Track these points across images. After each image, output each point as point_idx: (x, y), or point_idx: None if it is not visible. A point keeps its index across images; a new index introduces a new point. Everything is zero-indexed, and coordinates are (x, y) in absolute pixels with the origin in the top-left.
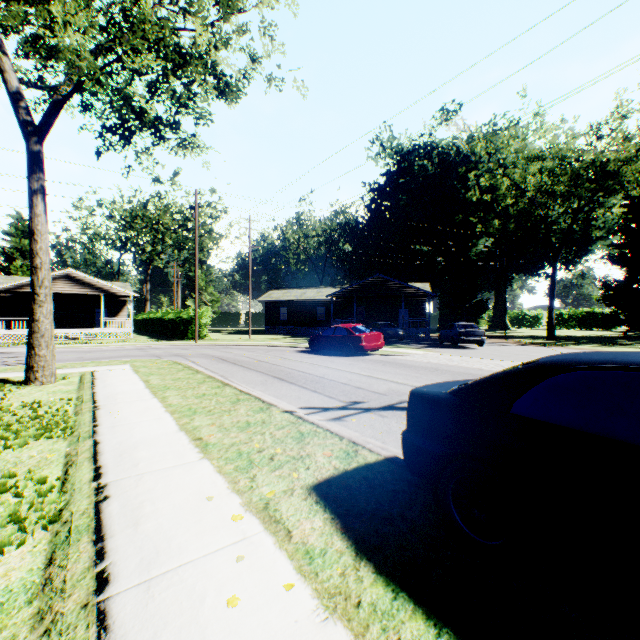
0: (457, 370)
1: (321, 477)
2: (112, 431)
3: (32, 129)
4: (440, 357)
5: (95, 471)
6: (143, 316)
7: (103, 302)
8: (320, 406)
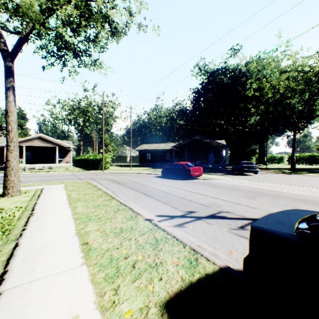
0: (247, 189)
1: (171, 291)
2: (32, 234)
3: (7, 54)
4: (235, 181)
5: (0, 276)
6: (78, 157)
7: (57, 150)
8: (168, 214)
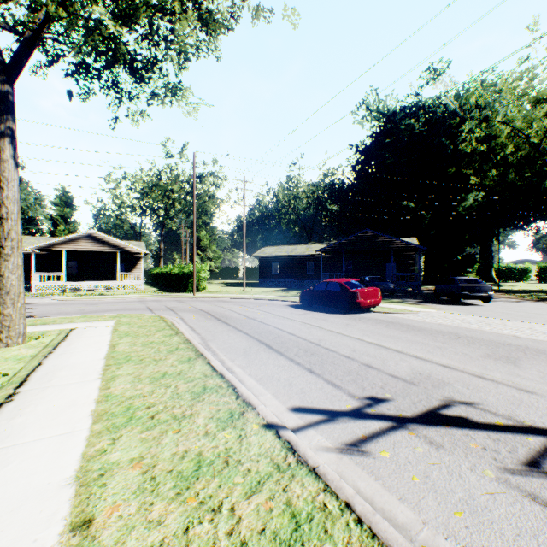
0: (486, 337)
1: None
2: None
3: (0, 68)
4: (449, 317)
5: None
6: (156, 270)
7: (119, 258)
8: (321, 406)
